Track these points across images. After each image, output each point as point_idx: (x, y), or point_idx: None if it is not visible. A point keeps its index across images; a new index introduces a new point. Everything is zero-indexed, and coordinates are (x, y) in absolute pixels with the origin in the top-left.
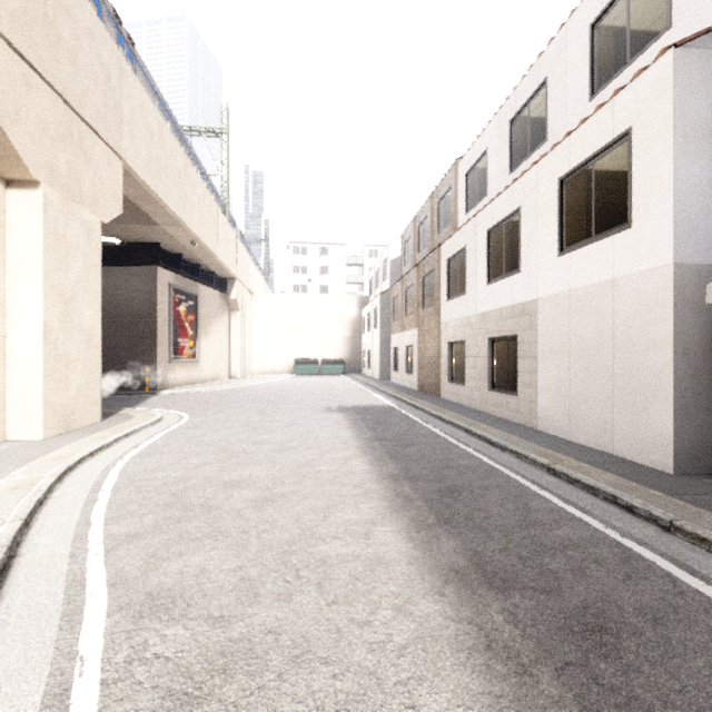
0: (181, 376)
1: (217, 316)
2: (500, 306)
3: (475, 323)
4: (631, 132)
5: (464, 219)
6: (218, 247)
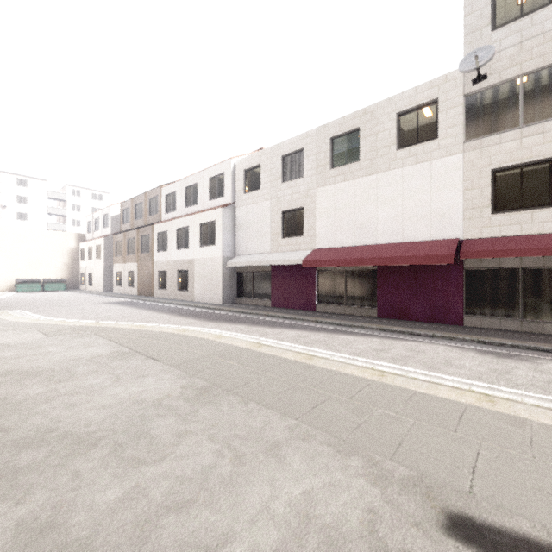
0: None
1: None
2: (182, 259)
3: (172, 264)
4: (215, 222)
5: (165, 215)
6: None
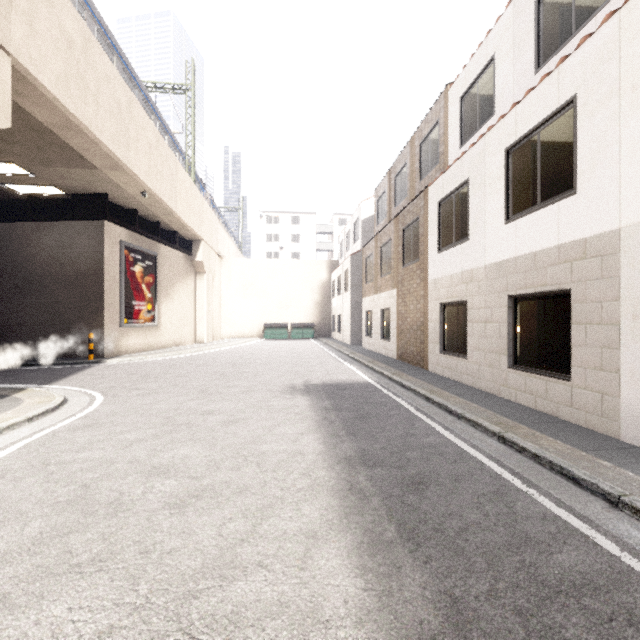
0: (137, 342)
1: (181, 278)
2: (532, 249)
3: (484, 276)
4: None
5: (458, 154)
6: (178, 203)
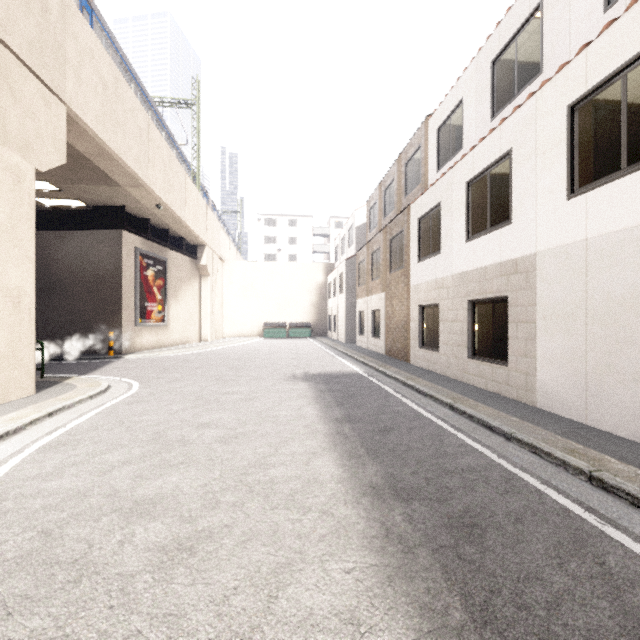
0: (149, 340)
1: (187, 281)
2: (483, 264)
3: (452, 284)
4: None
5: (435, 177)
6: (186, 212)
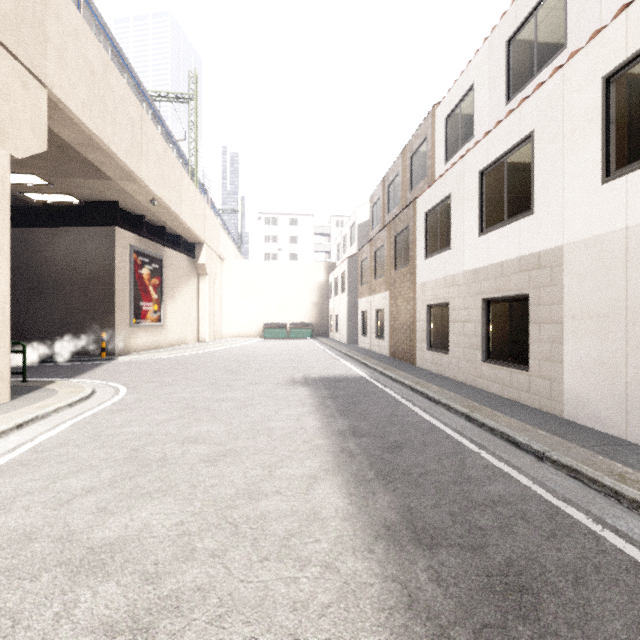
0: (145, 341)
1: (185, 280)
2: (500, 259)
3: (463, 281)
4: None
5: (443, 169)
6: (183, 209)
